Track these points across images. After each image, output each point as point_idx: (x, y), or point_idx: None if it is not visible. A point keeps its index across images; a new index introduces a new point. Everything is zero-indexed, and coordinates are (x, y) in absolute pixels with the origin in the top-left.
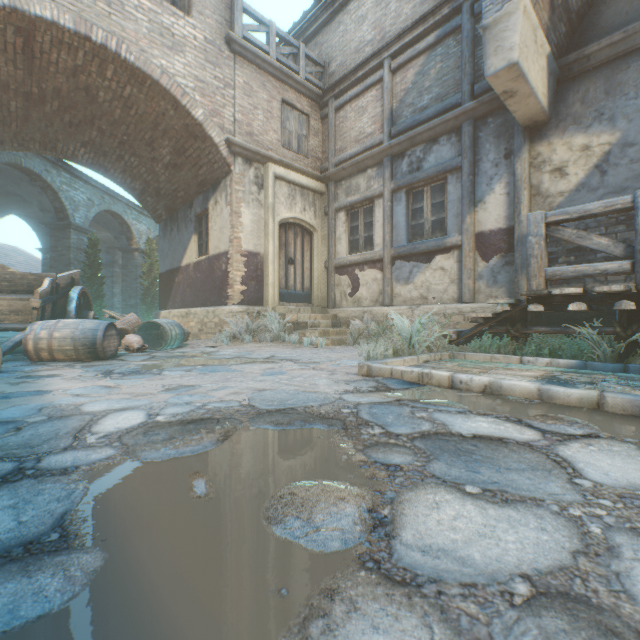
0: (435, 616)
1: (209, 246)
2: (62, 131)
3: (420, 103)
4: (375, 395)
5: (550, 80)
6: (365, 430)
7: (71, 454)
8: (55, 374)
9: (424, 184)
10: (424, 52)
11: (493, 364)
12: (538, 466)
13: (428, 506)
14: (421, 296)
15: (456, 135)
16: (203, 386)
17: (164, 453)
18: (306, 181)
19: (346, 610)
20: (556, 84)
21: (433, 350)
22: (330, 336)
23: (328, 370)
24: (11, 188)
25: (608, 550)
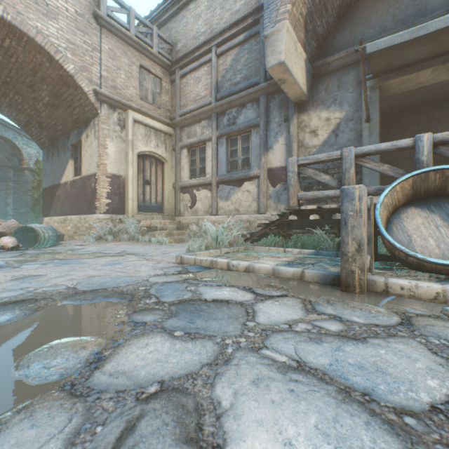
0: (81, 412)
1: (82, 169)
2: None
3: (235, 79)
4: (174, 276)
5: (308, 75)
6: (144, 301)
7: None
8: None
9: (237, 134)
10: (237, 46)
11: (268, 253)
12: (234, 316)
13: (140, 346)
14: (235, 209)
15: (256, 103)
16: (48, 275)
17: None
18: (159, 125)
19: (23, 418)
20: (312, 78)
21: (233, 245)
22: (174, 236)
23: (157, 260)
24: None
25: (225, 361)
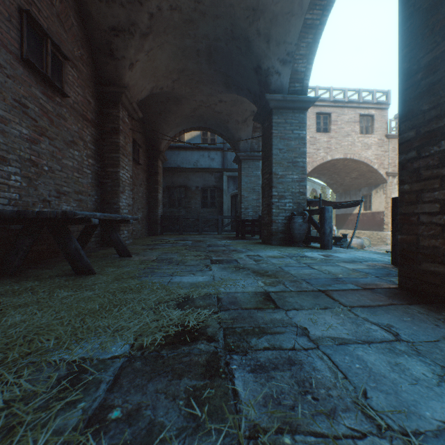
0: None
1: (371, 208)
2: (314, 172)
3: None
4: None
5: None
6: None
7: None
8: None
9: None
10: None
11: None
12: None
13: None
14: None
15: None
16: None
17: None
18: None
19: None
20: None
21: None
22: None
23: None
24: None
25: None
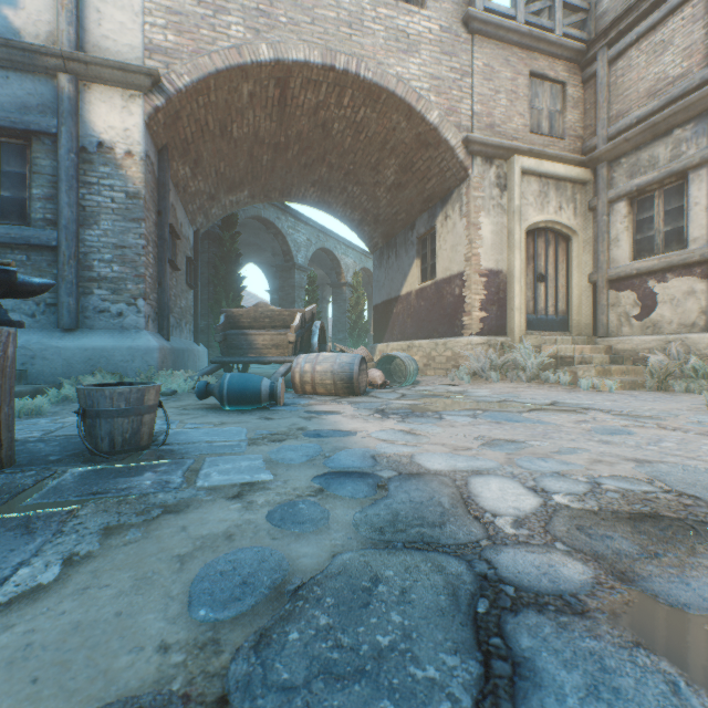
0: None
1: (436, 269)
2: (297, 175)
3: None
4: None
5: None
6: None
7: (518, 557)
8: (333, 410)
9: None
10: None
11: None
12: None
13: None
14: None
15: None
16: (530, 443)
17: (701, 596)
18: (563, 170)
19: None
20: None
21: None
22: (611, 376)
23: (696, 432)
24: (252, 239)
25: None
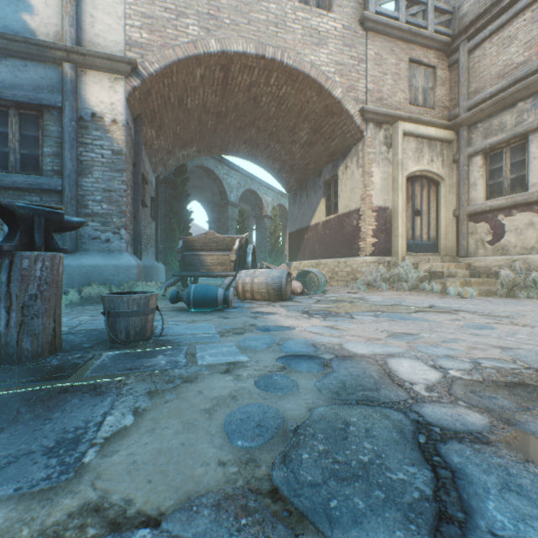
0: None
1: (338, 206)
2: (233, 135)
3: None
4: None
5: None
6: None
7: (436, 410)
8: (271, 311)
9: None
10: None
11: None
12: None
13: None
14: None
15: None
16: (422, 335)
17: None
18: (434, 132)
19: None
20: None
21: None
22: (471, 286)
23: None
24: (197, 182)
25: None
